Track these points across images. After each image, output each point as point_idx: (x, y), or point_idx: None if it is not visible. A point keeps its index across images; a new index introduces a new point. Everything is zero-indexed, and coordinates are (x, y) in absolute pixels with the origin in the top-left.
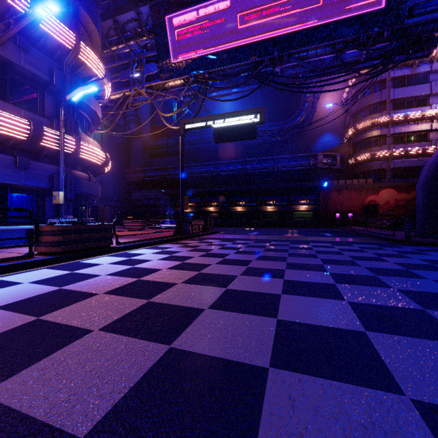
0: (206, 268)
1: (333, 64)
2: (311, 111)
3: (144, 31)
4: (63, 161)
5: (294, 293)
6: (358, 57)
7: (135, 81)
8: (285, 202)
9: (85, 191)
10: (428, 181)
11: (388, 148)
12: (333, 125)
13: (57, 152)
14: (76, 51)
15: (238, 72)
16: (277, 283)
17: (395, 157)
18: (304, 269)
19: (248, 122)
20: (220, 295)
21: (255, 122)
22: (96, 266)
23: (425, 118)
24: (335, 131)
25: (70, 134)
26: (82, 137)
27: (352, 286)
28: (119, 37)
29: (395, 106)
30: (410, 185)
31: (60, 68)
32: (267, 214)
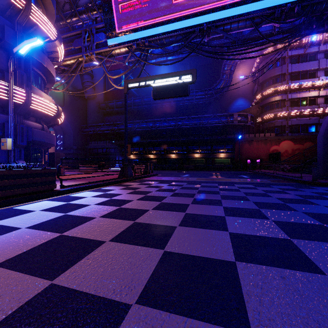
0: (142, 216)
1: (251, 36)
2: (228, 81)
3: (93, 5)
4: (11, 110)
5: (251, 260)
6: (272, 30)
7: (86, 48)
8: (208, 151)
9: (37, 139)
10: (327, 133)
11: (287, 109)
12: (244, 92)
13: (8, 102)
14: (27, 11)
15: (173, 41)
16: (223, 239)
17: (292, 116)
18: (244, 215)
19: (182, 82)
20: (155, 265)
21: (188, 81)
22: (25, 214)
23: (314, 87)
24: (246, 97)
25: (21, 86)
26: (35, 90)
27: (312, 243)
28: (73, 11)
29: (292, 78)
30: (303, 138)
31: (12, 26)
32: (195, 160)
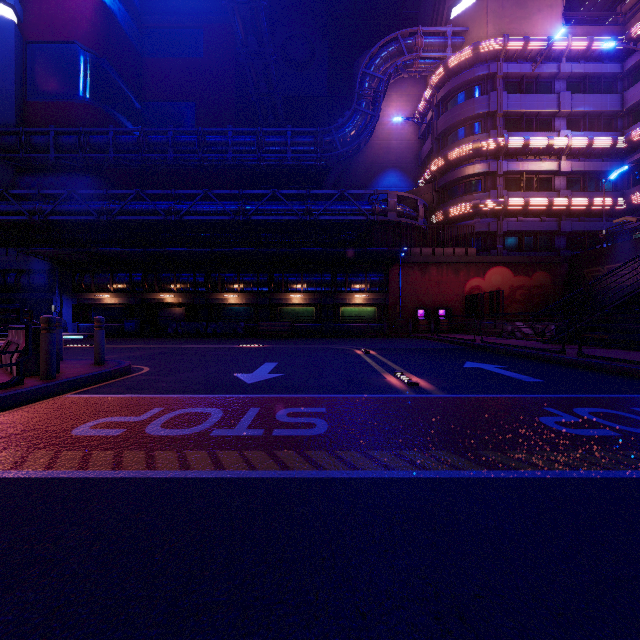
0: None
1: None
2: (372, 119)
3: None
4: None
5: None
6: None
7: None
8: (325, 287)
9: None
10: None
11: (499, 195)
12: (401, 158)
13: None
14: None
15: None
16: None
17: (509, 212)
18: None
19: None
20: None
21: None
22: None
23: (550, 151)
24: (404, 169)
25: None
26: None
27: None
28: None
29: (507, 126)
30: (531, 263)
31: None
32: (292, 310)
